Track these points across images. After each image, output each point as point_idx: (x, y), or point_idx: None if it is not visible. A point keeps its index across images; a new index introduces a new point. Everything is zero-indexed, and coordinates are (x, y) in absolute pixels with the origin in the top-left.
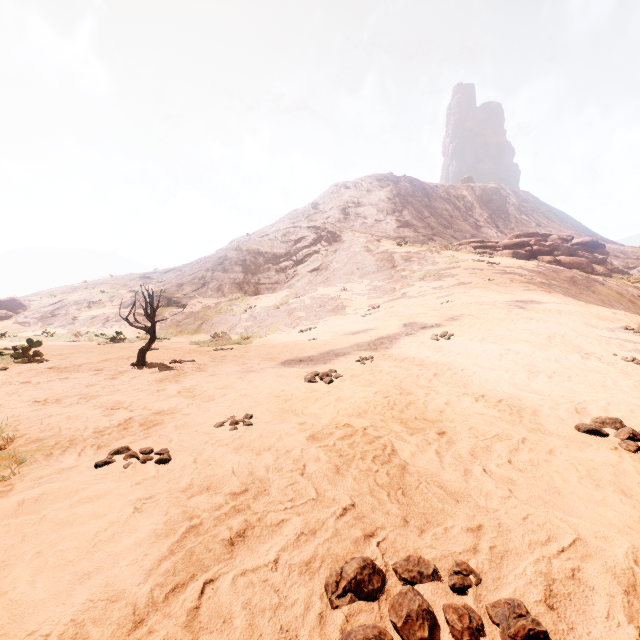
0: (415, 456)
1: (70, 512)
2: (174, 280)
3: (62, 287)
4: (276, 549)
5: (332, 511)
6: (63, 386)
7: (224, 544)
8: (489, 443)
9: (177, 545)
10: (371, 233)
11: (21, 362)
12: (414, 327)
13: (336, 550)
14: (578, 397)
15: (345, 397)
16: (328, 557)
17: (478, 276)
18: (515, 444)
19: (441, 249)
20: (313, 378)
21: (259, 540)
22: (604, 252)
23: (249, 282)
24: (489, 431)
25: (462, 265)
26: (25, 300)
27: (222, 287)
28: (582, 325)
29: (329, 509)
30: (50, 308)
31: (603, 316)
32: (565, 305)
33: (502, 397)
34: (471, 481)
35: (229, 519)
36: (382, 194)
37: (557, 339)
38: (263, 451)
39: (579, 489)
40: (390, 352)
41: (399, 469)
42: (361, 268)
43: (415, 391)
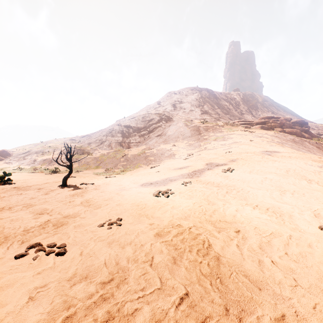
0: (224, 249)
1: None
2: (86, 141)
3: (29, 144)
4: None
5: (172, 301)
6: (17, 199)
7: None
8: (269, 239)
9: None
10: (188, 117)
11: None
12: (212, 165)
13: None
14: (313, 206)
15: (176, 206)
16: None
17: (244, 138)
18: (286, 240)
19: (224, 125)
20: (158, 194)
21: None
22: (307, 126)
23: (125, 142)
24: (267, 230)
25: (235, 133)
26: (10, 151)
27: (111, 144)
28: (304, 164)
29: (170, 298)
30: (23, 155)
31: (314, 159)
32: (292, 153)
33: (268, 206)
34: (265, 270)
35: (97, 308)
36: (193, 97)
37: (291, 172)
38: (126, 245)
39: None
40: (200, 179)
41: (215, 260)
42: (183, 134)
43: (217, 202)
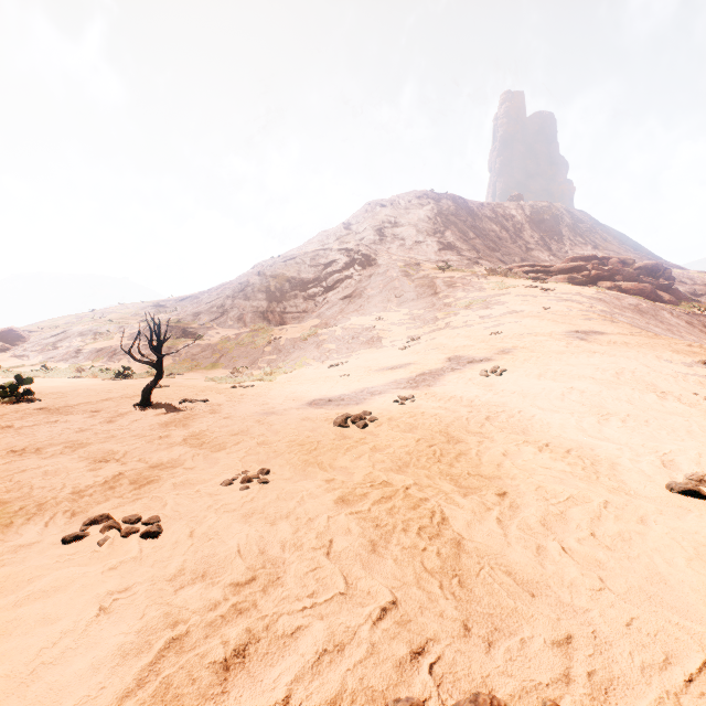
0: (472, 527)
1: (11, 615)
2: (190, 309)
3: (66, 316)
4: (287, 679)
5: (366, 613)
6: (49, 431)
7: (215, 669)
8: (563, 508)
9: (150, 670)
10: (410, 256)
11: (8, 402)
12: (460, 361)
13: (372, 681)
14: (662, 446)
15: (382, 446)
16: (361, 694)
17: (531, 304)
18: (596, 510)
19: (488, 274)
20: (344, 422)
21: (265, 661)
22: (670, 277)
23: (274, 311)
24: (561, 492)
25: (512, 291)
26: (24, 331)
27: (243, 316)
28: (654, 359)
29: (362, 609)
30: (52, 340)
31: (677, 349)
32: (632, 336)
33: (570, 446)
34: (547, 564)
35: (226, 625)
36: (422, 213)
37: (627, 375)
38: (279, 519)
39: (691, 577)
40: (433, 390)
41: (452, 546)
42: (399, 295)
43: (465, 438)
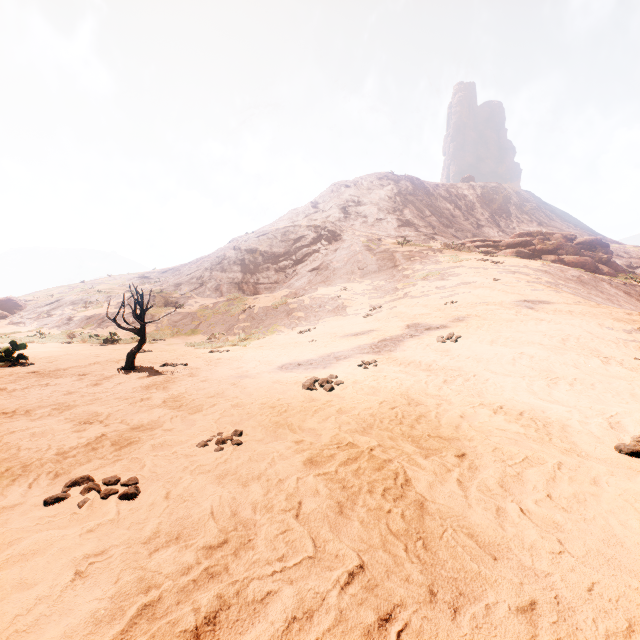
0: (433, 488)
1: None
2: (172, 280)
3: (59, 287)
4: None
5: (334, 578)
6: (39, 394)
7: (185, 638)
8: (519, 469)
9: (121, 638)
10: (372, 232)
11: (4, 366)
12: (418, 328)
13: None
14: (609, 409)
15: (347, 408)
16: None
17: (483, 275)
18: (551, 471)
19: (443, 248)
20: (312, 385)
21: (235, 629)
22: (608, 251)
23: (248, 282)
24: (517, 453)
25: (466, 264)
26: (21, 300)
27: (220, 287)
28: (597, 326)
29: (330, 573)
30: (46, 308)
31: (617, 317)
32: (575, 305)
33: (523, 409)
34: (507, 526)
35: (198, 590)
36: (383, 193)
37: (572, 342)
38: (251, 481)
39: None
40: (394, 355)
41: (416, 508)
42: (362, 267)
43: (425, 401)
